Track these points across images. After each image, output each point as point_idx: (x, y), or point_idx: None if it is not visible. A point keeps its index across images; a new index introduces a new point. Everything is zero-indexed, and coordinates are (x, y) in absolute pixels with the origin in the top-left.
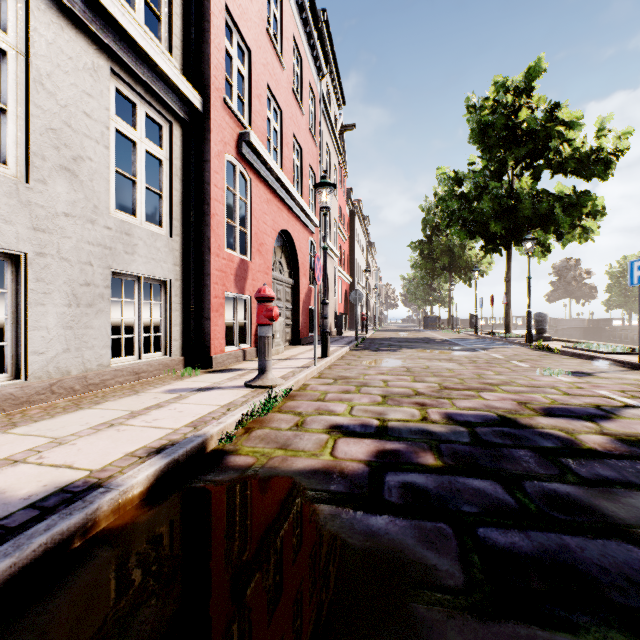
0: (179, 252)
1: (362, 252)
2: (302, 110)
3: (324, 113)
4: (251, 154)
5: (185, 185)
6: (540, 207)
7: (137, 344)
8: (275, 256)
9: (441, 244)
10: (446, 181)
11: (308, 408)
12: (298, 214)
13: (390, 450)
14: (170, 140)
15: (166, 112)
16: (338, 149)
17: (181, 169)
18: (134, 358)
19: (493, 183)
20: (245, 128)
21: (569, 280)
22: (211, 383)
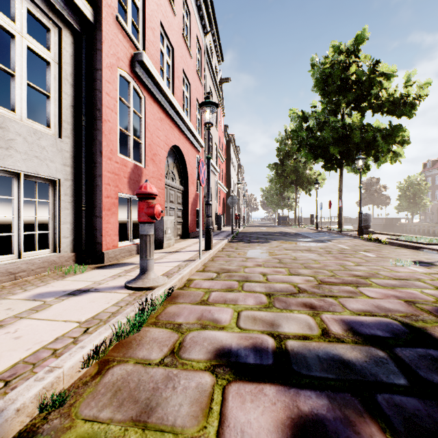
0: (69, 153)
1: (235, 171)
2: (190, 54)
3: (208, 63)
4: (144, 74)
5: (77, 91)
6: (366, 136)
7: (16, 242)
8: (168, 167)
9: (290, 165)
10: (296, 118)
11: (189, 316)
12: (187, 135)
13: (310, 418)
14: (59, 44)
15: (53, 15)
16: (218, 93)
17: (72, 75)
18: (12, 257)
19: (332, 118)
20: (139, 51)
21: (372, 192)
22: (91, 283)
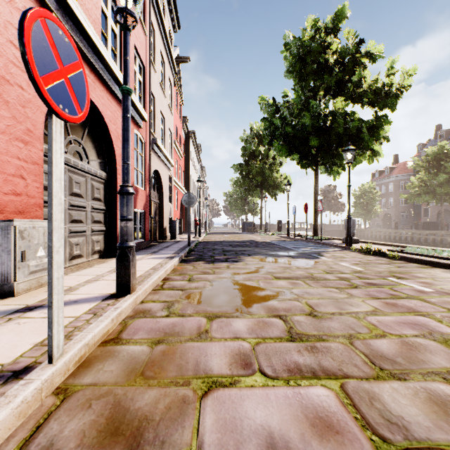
0: None
1: (195, 171)
2: None
3: (157, 15)
4: None
5: None
6: (352, 125)
7: None
8: (67, 131)
9: (256, 167)
10: (267, 106)
11: None
12: (112, 86)
13: None
14: None
15: None
16: (173, 66)
17: None
18: None
19: (313, 102)
20: None
21: (330, 199)
22: None
